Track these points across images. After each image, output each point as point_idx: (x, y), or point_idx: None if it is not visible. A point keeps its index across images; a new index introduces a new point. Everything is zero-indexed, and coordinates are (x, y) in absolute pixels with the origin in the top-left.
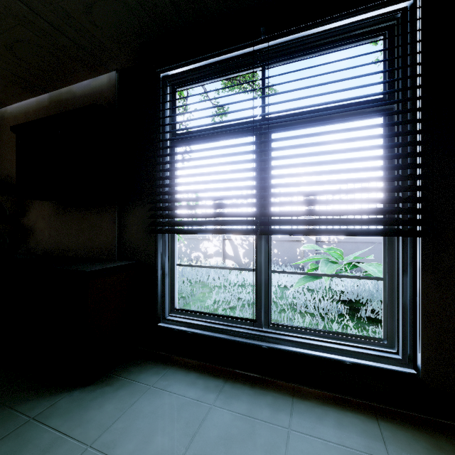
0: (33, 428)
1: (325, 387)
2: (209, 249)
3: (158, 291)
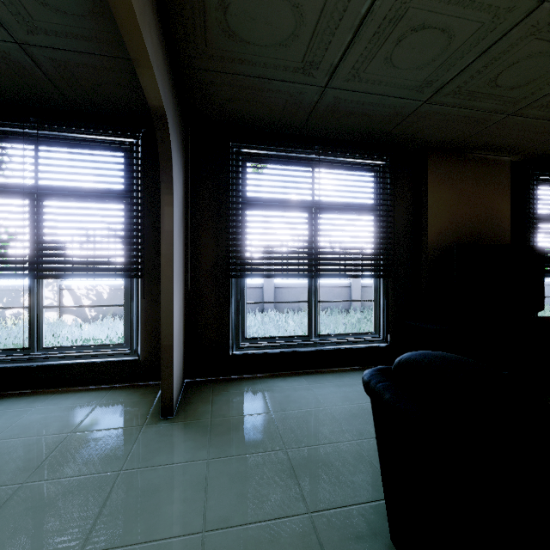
0: None
1: (85, 384)
2: None
3: None
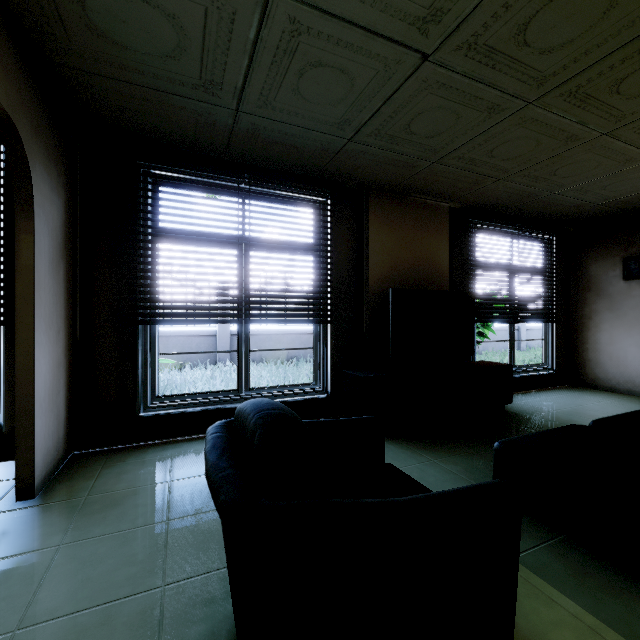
0: None
1: None
2: None
3: None
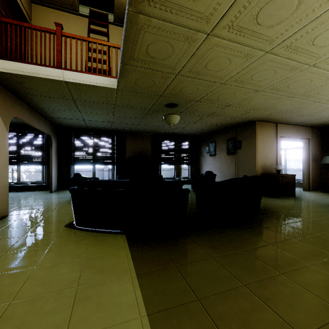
0: None
1: (31, 190)
2: None
3: None
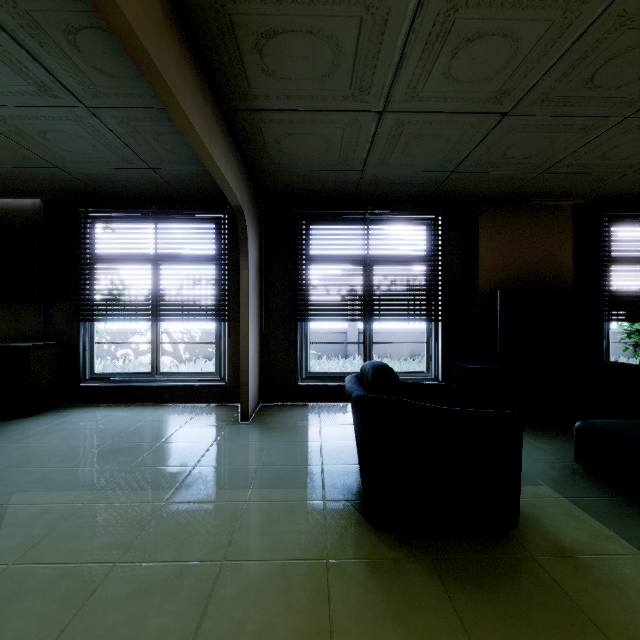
0: (2, 427)
1: (188, 401)
2: (141, 345)
3: (80, 361)
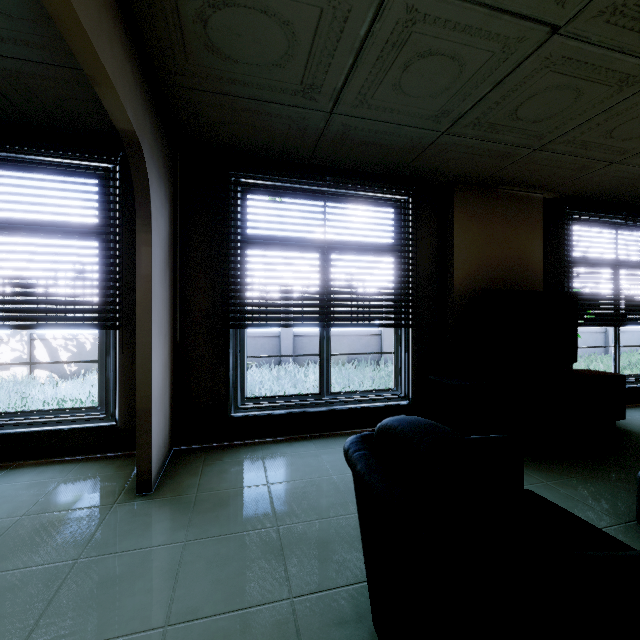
0: None
1: (49, 455)
2: (1, 356)
3: None
